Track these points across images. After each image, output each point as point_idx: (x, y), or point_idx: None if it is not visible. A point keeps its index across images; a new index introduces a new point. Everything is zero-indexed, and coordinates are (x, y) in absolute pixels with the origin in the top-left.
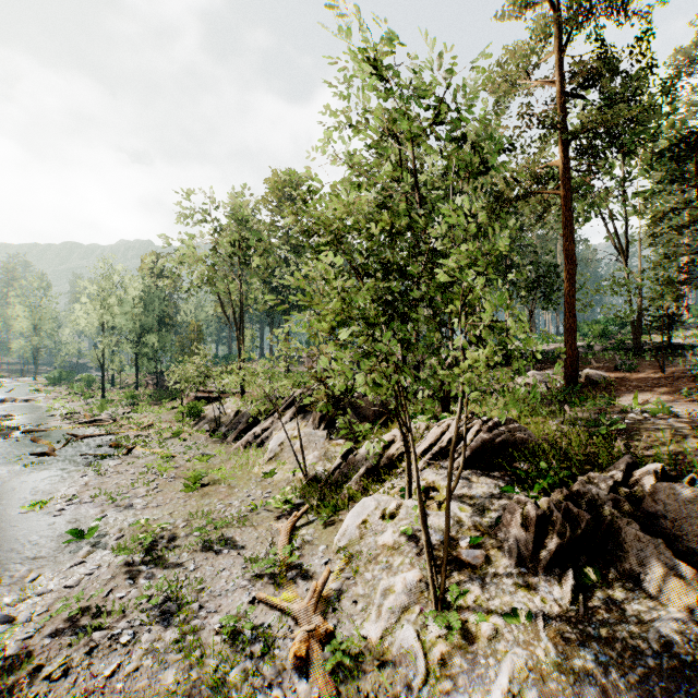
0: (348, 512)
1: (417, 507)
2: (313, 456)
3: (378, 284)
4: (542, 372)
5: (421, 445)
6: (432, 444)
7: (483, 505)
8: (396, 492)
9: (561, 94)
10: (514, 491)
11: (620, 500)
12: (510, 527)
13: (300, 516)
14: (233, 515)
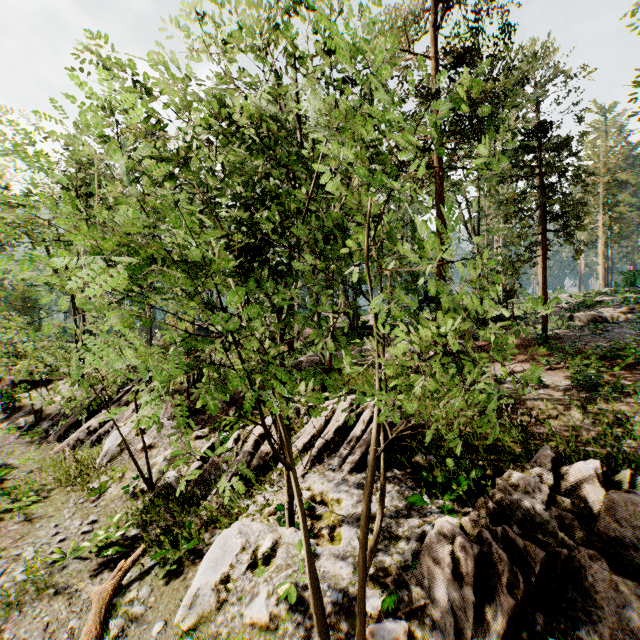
0: (204, 547)
1: (301, 544)
2: (164, 457)
3: (244, 212)
4: None
5: (302, 437)
6: (315, 435)
7: (389, 529)
8: (272, 512)
9: (432, 70)
10: (423, 502)
11: (563, 515)
12: (435, 572)
13: (129, 567)
14: (16, 580)
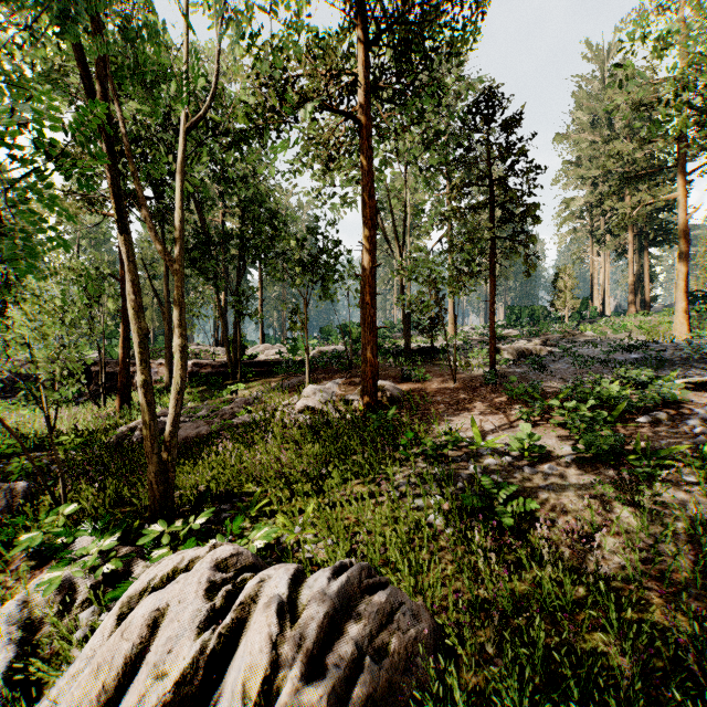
0: None
1: None
2: None
3: None
4: (323, 386)
5: None
6: None
7: None
8: None
9: None
10: None
11: None
12: None
13: None
14: None
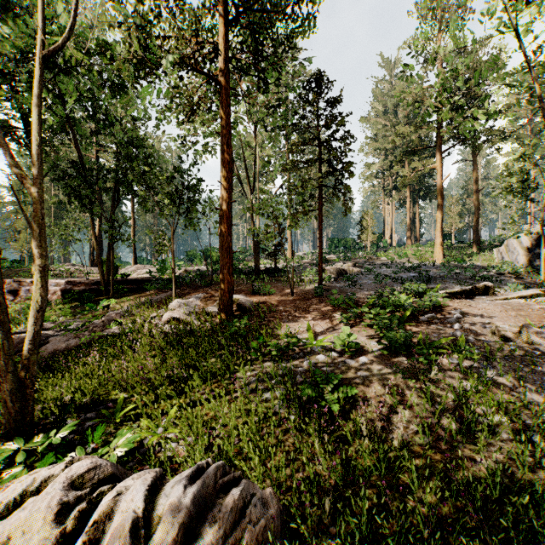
0: None
1: None
2: None
3: None
4: (187, 300)
5: None
6: None
7: None
8: None
9: None
10: None
11: None
12: None
13: None
14: None
